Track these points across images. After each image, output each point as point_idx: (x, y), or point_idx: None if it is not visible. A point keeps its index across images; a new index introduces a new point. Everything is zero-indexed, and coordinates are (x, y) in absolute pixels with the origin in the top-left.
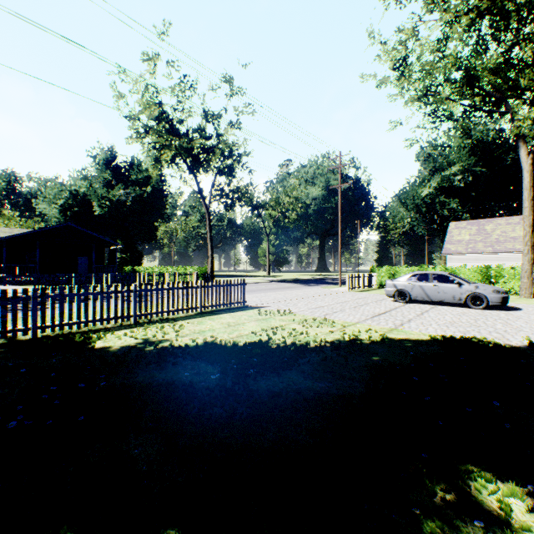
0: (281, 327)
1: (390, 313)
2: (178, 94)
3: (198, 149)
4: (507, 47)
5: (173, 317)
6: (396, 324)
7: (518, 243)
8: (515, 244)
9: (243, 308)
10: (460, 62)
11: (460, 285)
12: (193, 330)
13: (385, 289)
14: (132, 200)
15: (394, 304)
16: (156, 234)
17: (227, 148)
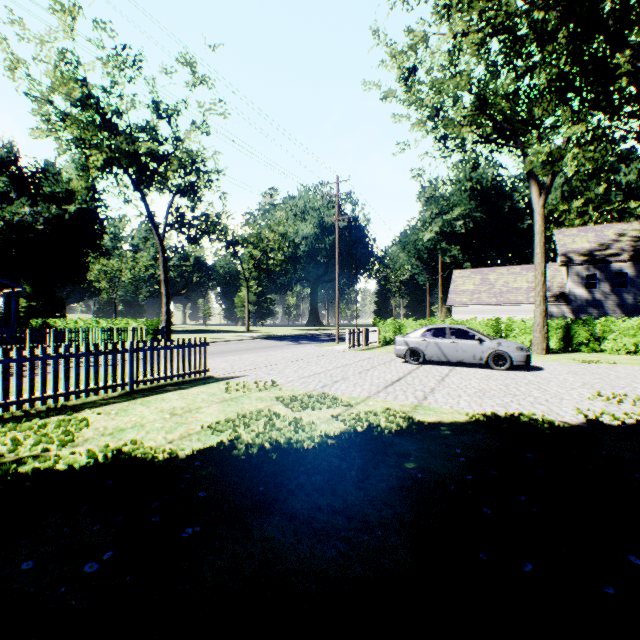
0: (259, 412)
1: (405, 380)
2: (112, 71)
3: (145, 155)
4: (522, 71)
5: (74, 404)
6: (419, 397)
7: (520, 294)
8: (517, 296)
9: (203, 380)
10: (471, 84)
11: (481, 342)
12: (102, 429)
13: (394, 347)
14: (45, 223)
15: (406, 366)
16: (85, 274)
17: (189, 158)
